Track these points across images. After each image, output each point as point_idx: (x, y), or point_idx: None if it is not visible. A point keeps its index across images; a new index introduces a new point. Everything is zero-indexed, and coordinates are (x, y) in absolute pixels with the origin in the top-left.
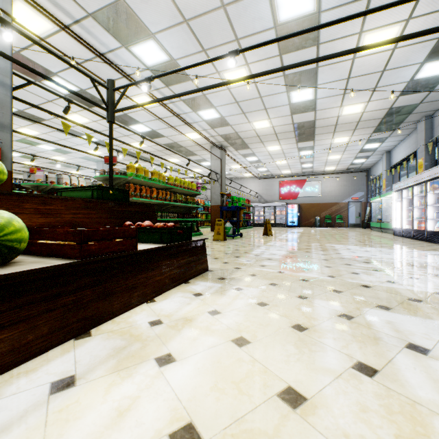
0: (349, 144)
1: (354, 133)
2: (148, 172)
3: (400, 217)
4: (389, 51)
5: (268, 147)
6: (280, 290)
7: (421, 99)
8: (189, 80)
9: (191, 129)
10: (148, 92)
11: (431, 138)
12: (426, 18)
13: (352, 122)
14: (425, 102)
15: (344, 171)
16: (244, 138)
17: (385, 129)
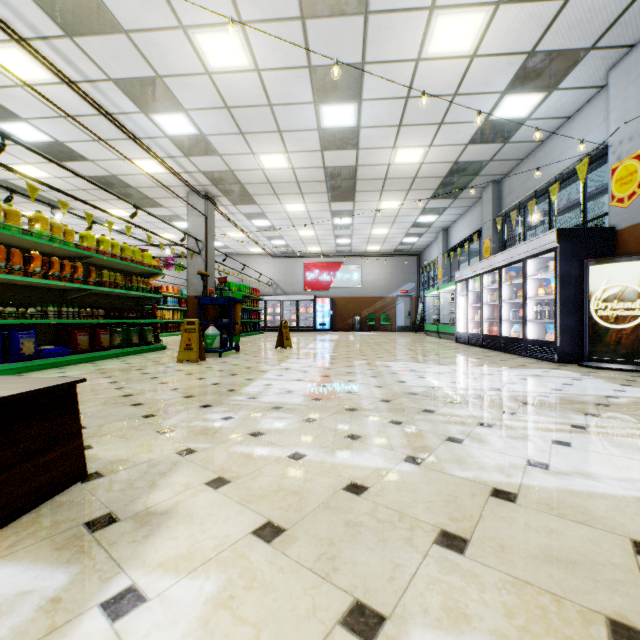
0: (400, 213)
1: (407, 196)
2: (19, 216)
3: (466, 317)
4: (466, 60)
5: (287, 205)
6: (285, 574)
7: (492, 154)
8: (121, 32)
9: (143, 152)
10: (23, 42)
11: (499, 212)
12: (520, 8)
13: (406, 177)
14: (496, 160)
15: (391, 254)
16: (246, 184)
17: (446, 196)
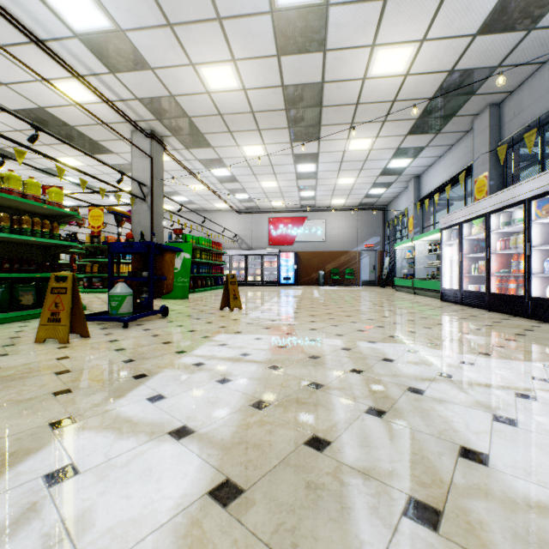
0: (370, 156)
1: (381, 131)
2: None
3: (458, 270)
4: None
5: (244, 148)
6: None
7: (505, 53)
8: None
9: (58, 68)
10: None
11: (499, 141)
12: None
13: (383, 101)
14: (506, 65)
15: (356, 208)
16: (194, 118)
17: (427, 129)
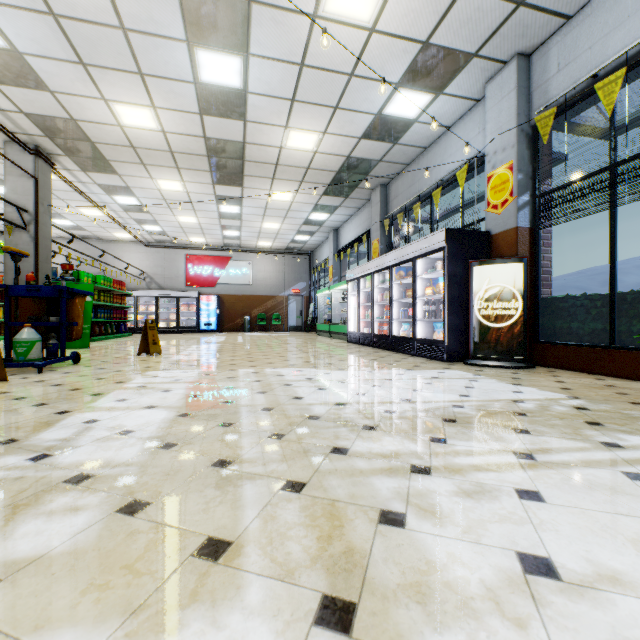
0: (292, 207)
1: (300, 188)
2: None
3: (357, 316)
4: (365, 33)
5: (159, 181)
6: None
7: (383, 154)
8: None
9: None
10: None
11: (387, 214)
12: None
13: (299, 166)
14: (385, 161)
15: (283, 251)
16: (99, 144)
17: (338, 193)
